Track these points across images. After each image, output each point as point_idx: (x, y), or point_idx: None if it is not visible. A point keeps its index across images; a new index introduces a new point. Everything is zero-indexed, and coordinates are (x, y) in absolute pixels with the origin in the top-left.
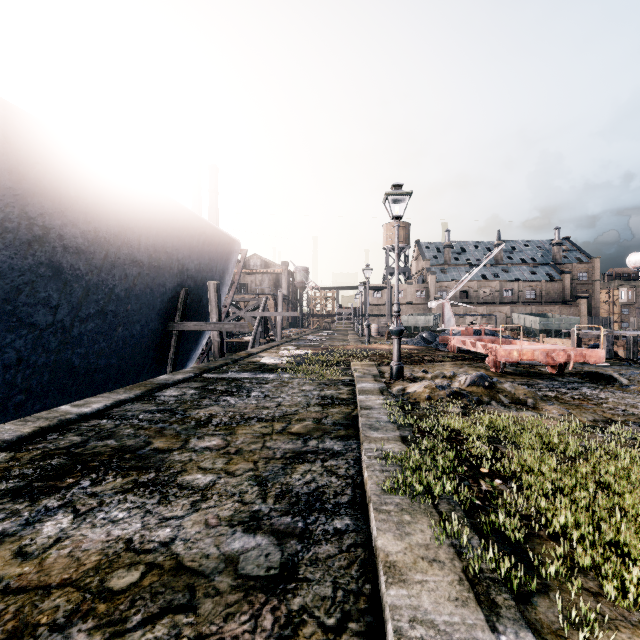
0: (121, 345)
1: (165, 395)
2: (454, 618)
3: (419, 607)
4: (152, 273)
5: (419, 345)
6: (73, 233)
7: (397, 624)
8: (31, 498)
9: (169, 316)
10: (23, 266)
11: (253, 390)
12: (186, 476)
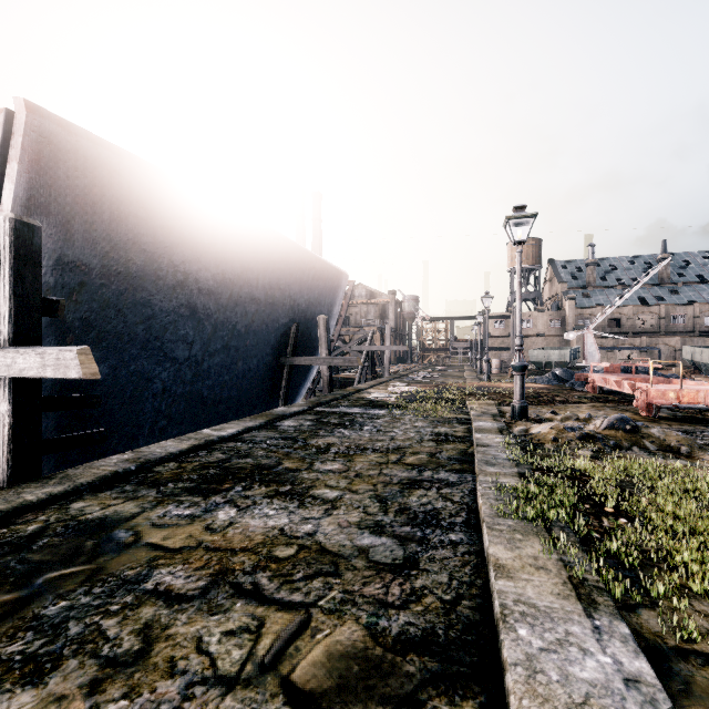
0: (240, 378)
1: (285, 425)
2: (554, 605)
3: (523, 594)
4: (267, 310)
5: (550, 384)
6: (206, 276)
7: (503, 601)
8: (203, 495)
9: (281, 351)
10: (169, 308)
11: (365, 424)
12: (316, 490)
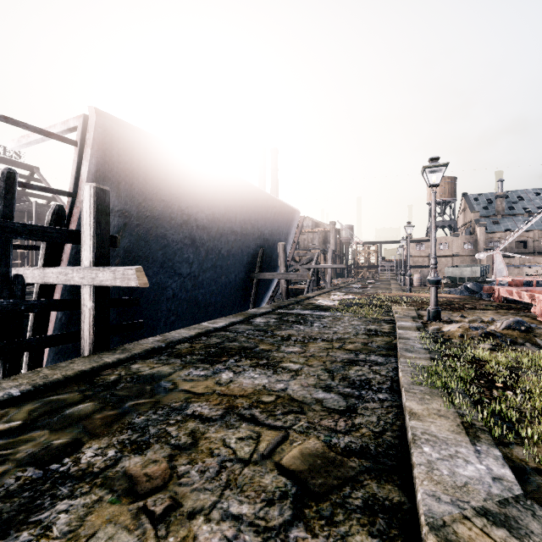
0: (223, 288)
1: (257, 321)
2: (449, 436)
3: (428, 429)
4: (242, 239)
5: (462, 294)
6: (201, 217)
7: (414, 432)
8: (210, 363)
9: (251, 268)
10: (178, 239)
11: (315, 322)
12: (284, 364)
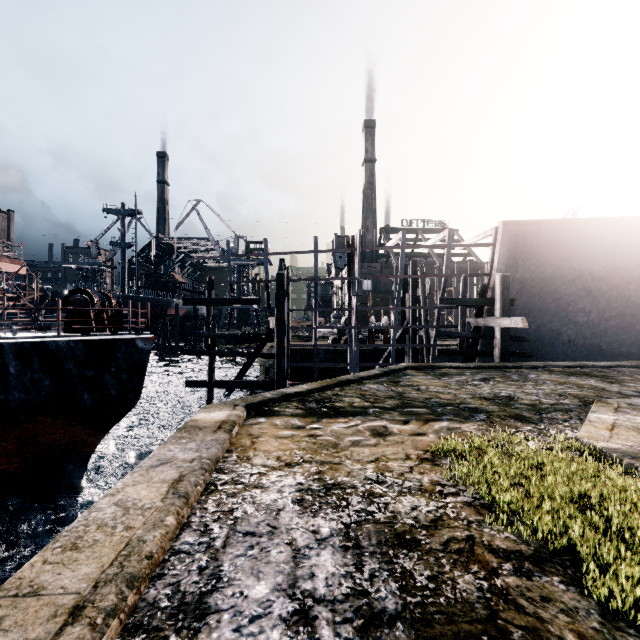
0: (639, 338)
1: None
2: None
3: None
4: None
5: None
6: (597, 269)
7: None
8: (567, 375)
9: None
10: (570, 292)
11: None
12: (626, 383)
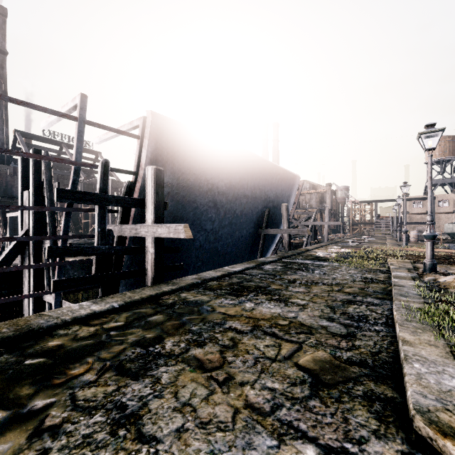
0: (237, 241)
1: (266, 267)
2: (438, 359)
3: (419, 353)
4: (252, 201)
5: None
6: (221, 185)
7: (406, 353)
8: (235, 296)
9: (259, 225)
10: (204, 203)
11: (315, 270)
12: (292, 300)
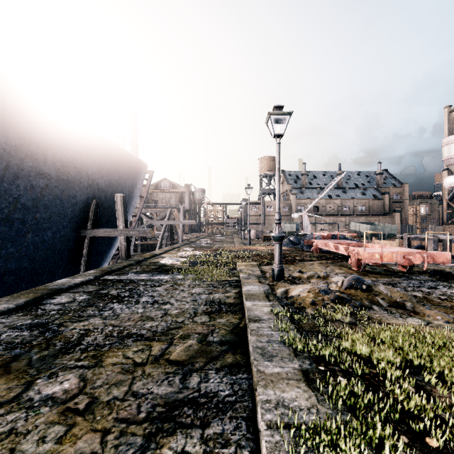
0: (32, 249)
1: (52, 302)
2: None
3: None
4: (61, 185)
5: (288, 246)
6: None
7: None
8: None
9: (81, 224)
10: None
11: (144, 294)
12: None
